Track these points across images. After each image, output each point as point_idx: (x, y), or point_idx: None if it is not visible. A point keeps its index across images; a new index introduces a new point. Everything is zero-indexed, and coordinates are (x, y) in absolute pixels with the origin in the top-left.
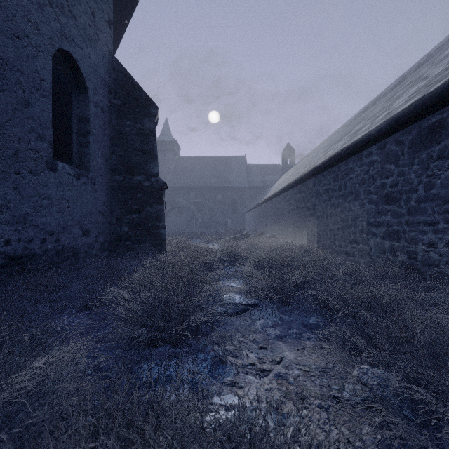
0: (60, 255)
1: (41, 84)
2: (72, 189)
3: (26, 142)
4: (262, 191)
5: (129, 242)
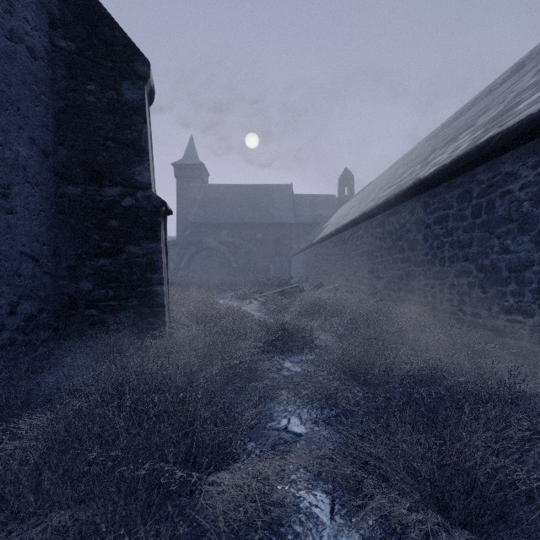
0: None
1: None
2: None
3: None
4: (313, 229)
5: (93, 310)
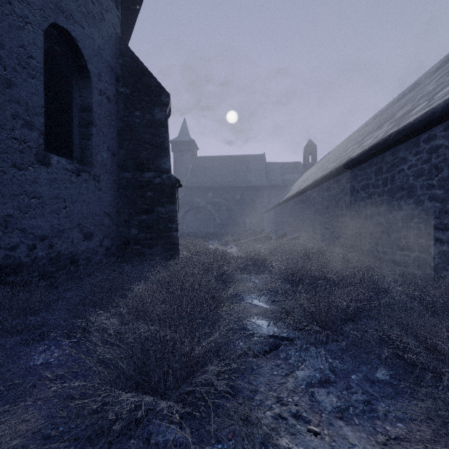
0: (55, 263)
1: (28, 62)
2: (70, 186)
3: (8, 129)
4: (282, 190)
5: (138, 246)
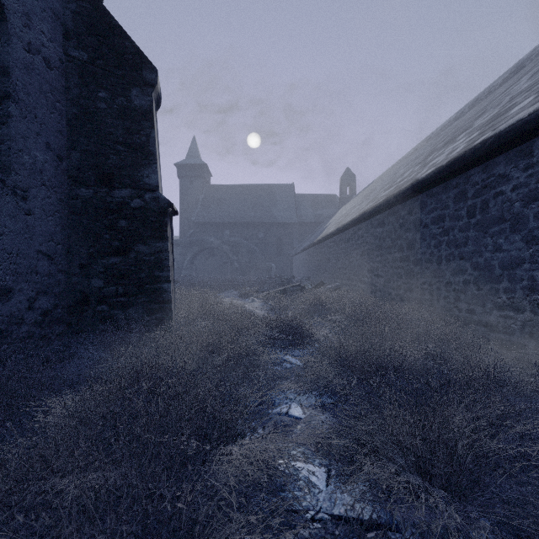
0: None
1: None
2: None
3: None
4: (315, 229)
5: (104, 306)
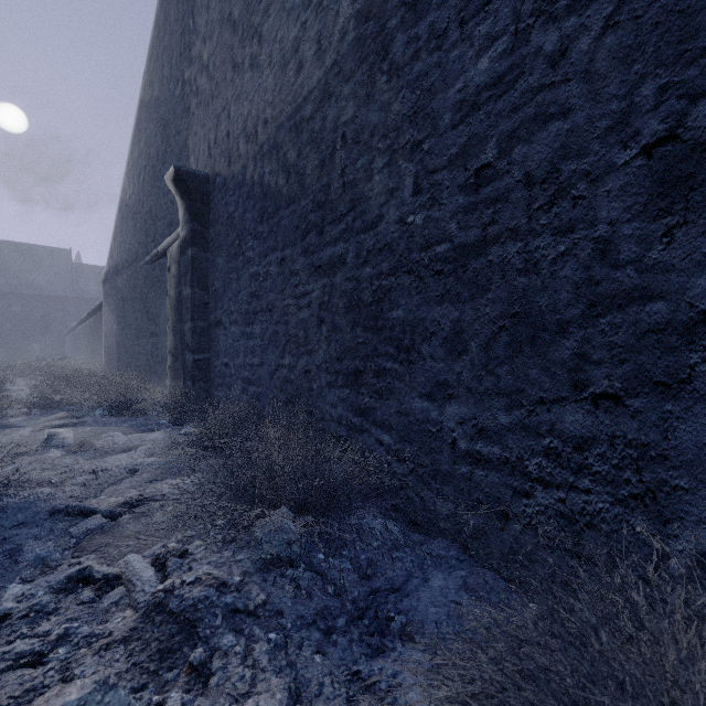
0: None
1: None
2: None
3: None
4: None
5: None
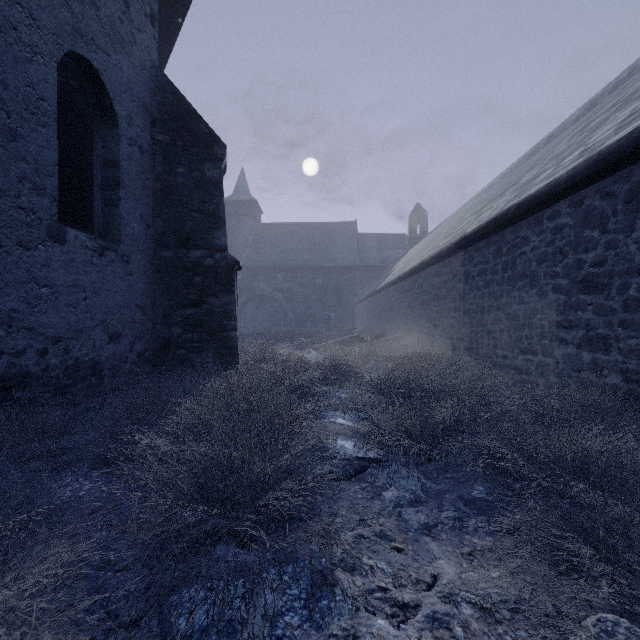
0: (72, 374)
1: (38, 105)
2: (92, 270)
3: (12, 196)
4: (380, 273)
5: (182, 351)
